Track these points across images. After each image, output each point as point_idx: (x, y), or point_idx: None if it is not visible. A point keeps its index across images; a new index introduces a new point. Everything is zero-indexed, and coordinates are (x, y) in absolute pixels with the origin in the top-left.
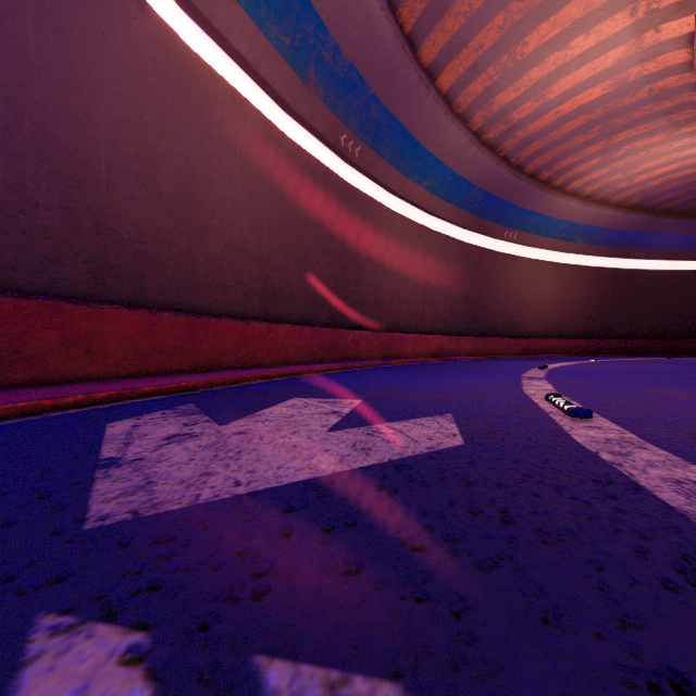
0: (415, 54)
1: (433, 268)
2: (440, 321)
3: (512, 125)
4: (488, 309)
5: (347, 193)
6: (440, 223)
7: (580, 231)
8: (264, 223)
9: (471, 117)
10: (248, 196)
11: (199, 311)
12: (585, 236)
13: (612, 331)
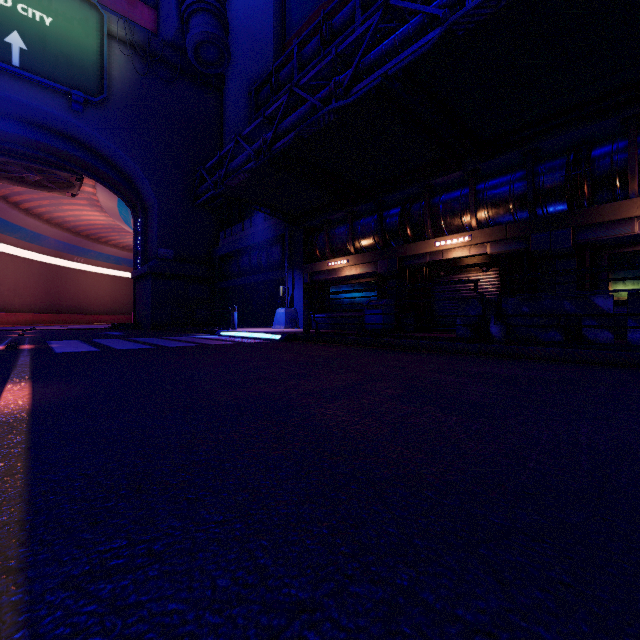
0: (6, 199)
1: (22, 277)
2: (27, 305)
3: (67, 221)
4: (64, 299)
5: None
6: (28, 252)
7: (124, 261)
8: None
9: (42, 216)
10: None
11: None
12: (128, 263)
13: None
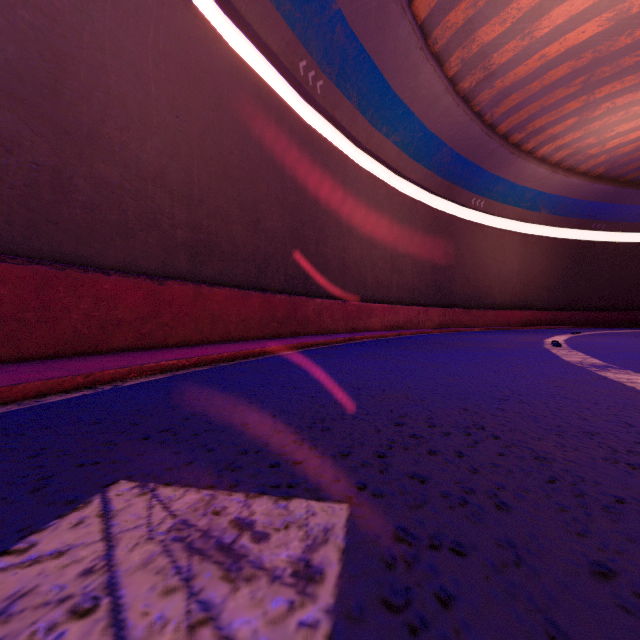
0: None
1: (401, 233)
2: (408, 290)
3: (491, 72)
4: (456, 279)
5: (307, 135)
6: (408, 185)
7: (545, 200)
8: (194, 150)
9: (448, 59)
10: (168, 107)
11: (77, 262)
12: (550, 206)
13: (574, 302)
